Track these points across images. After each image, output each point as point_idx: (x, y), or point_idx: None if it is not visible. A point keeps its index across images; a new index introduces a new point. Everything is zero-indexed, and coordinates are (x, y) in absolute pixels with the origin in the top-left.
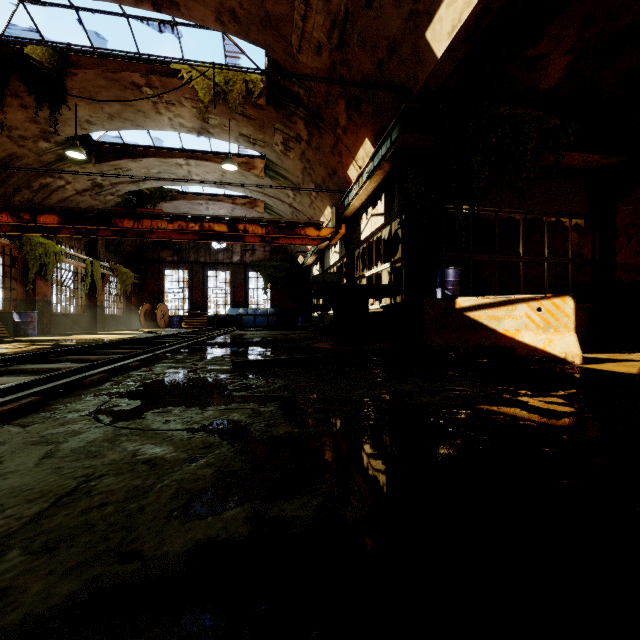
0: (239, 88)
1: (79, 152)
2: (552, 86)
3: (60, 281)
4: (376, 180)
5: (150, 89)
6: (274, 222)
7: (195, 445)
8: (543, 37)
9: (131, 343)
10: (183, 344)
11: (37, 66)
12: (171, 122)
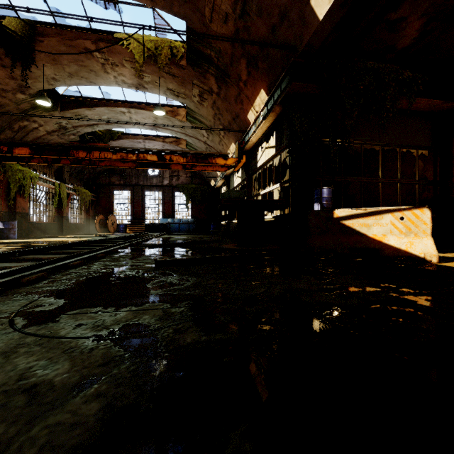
0: (166, 52)
1: (46, 101)
2: (407, 45)
3: (35, 198)
4: (269, 121)
5: (99, 53)
6: (192, 154)
7: (94, 360)
8: (404, 2)
9: (82, 244)
10: (121, 245)
11: (12, 34)
12: (116, 79)
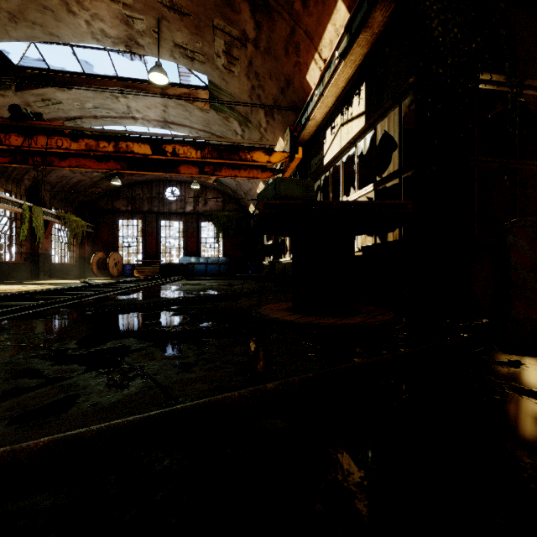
0: None
1: None
2: None
3: None
4: (354, 60)
5: None
6: (212, 144)
7: None
8: None
9: None
10: (35, 309)
11: None
12: (90, 28)
